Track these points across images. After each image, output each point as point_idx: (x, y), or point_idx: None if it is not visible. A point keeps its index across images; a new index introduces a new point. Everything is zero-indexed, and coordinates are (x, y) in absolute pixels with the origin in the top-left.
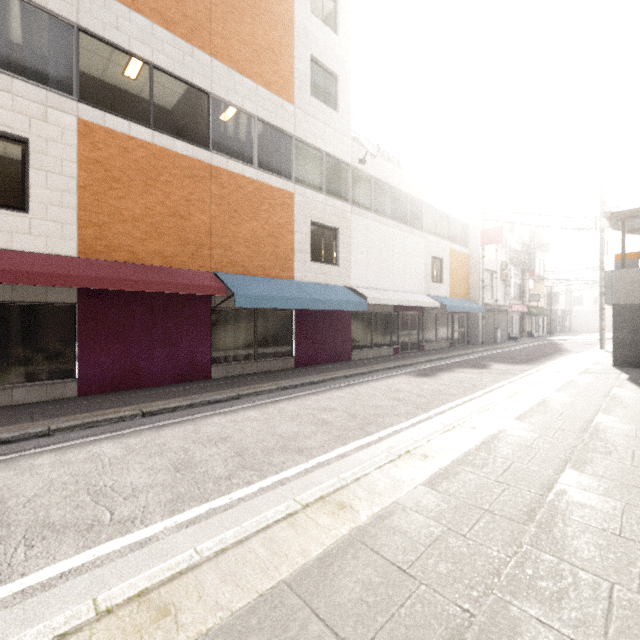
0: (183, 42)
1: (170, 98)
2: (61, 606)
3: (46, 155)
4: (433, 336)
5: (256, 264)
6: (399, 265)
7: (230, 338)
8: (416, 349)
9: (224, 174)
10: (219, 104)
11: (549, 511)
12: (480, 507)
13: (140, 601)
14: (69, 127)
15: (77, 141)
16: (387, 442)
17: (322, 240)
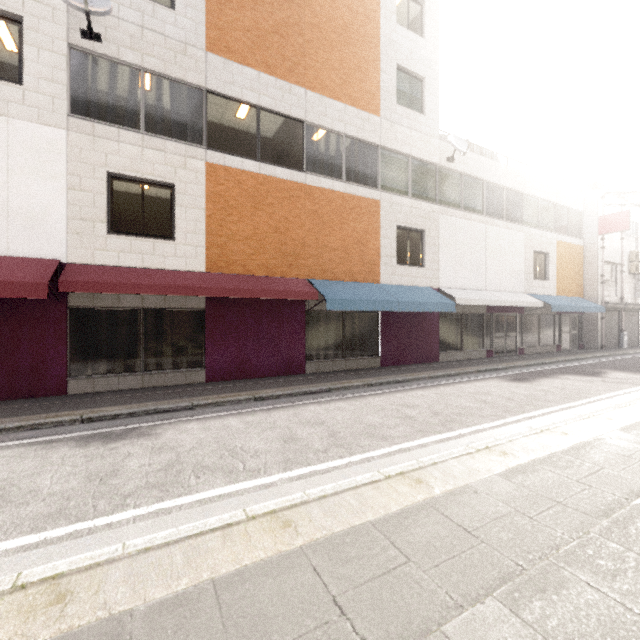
0: (282, 82)
1: (272, 132)
2: (223, 512)
3: (185, 195)
4: (535, 339)
5: (344, 270)
6: (493, 263)
7: (321, 338)
8: (514, 352)
9: (316, 191)
10: (312, 129)
11: (630, 512)
12: (553, 499)
13: (271, 516)
14: (200, 170)
15: (206, 180)
16: (468, 438)
17: (408, 243)
